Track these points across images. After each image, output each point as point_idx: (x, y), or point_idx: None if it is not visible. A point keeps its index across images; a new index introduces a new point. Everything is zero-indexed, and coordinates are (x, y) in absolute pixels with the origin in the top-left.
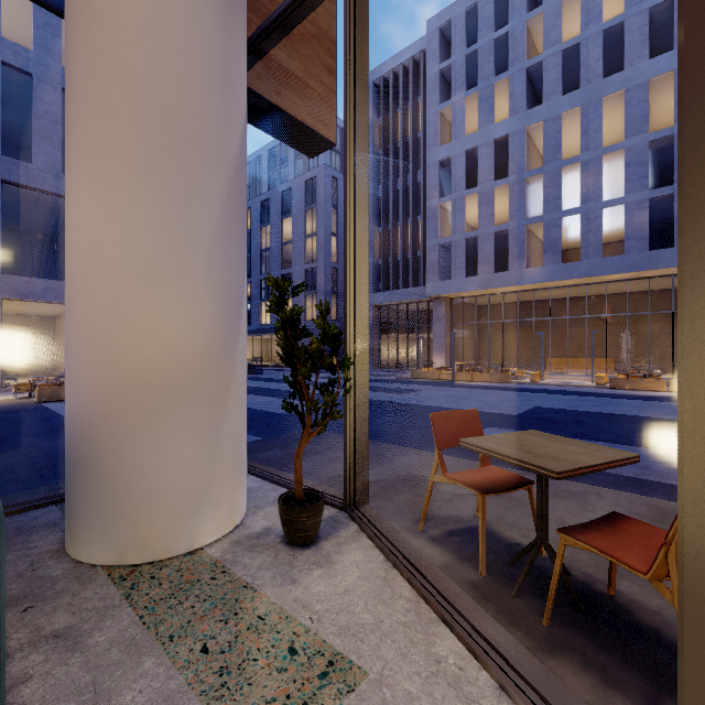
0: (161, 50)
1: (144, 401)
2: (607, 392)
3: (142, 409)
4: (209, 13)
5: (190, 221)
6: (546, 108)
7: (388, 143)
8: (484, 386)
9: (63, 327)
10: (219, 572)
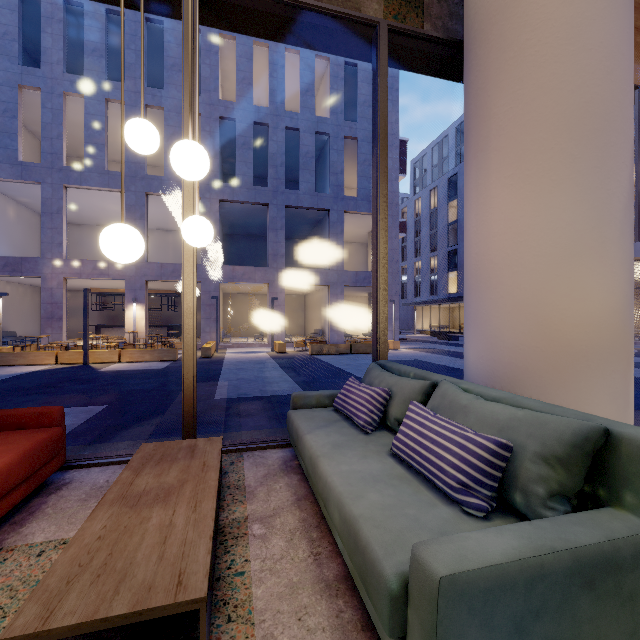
0: (583, 50)
1: (569, 362)
2: None
3: (567, 369)
4: None
5: (607, 198)
6: None
7: None
8: None
9: (311, 302)
10: None
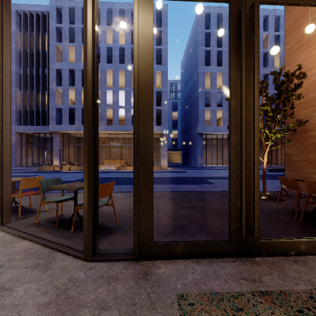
0: None
1: None
2: (115, 171)
3: None
4: None
5: None
6: (101, 65)
7: (27, 48)
8: (73, 171)
9: None
10: None
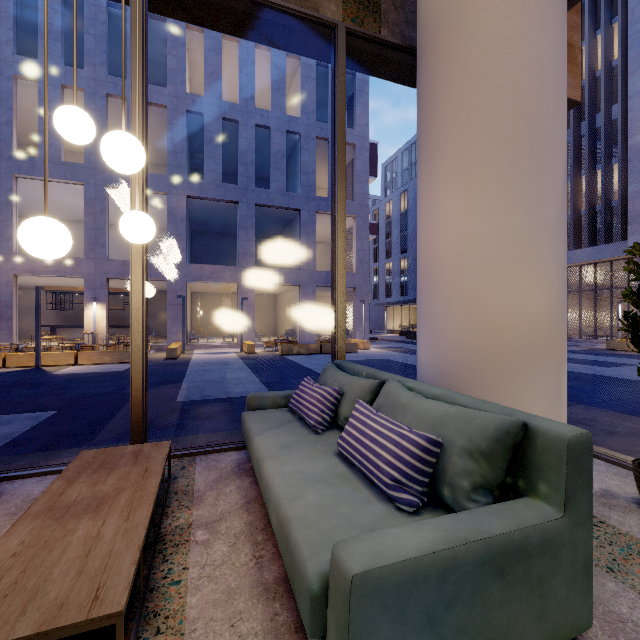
0: (521, 65)
1: (508, 360)
2: None
3: (506, 366)
4: (554, 16)
5: (542, 205)
6: None
7: None
8: None
9: (282, 302)
10: (596, 521)
